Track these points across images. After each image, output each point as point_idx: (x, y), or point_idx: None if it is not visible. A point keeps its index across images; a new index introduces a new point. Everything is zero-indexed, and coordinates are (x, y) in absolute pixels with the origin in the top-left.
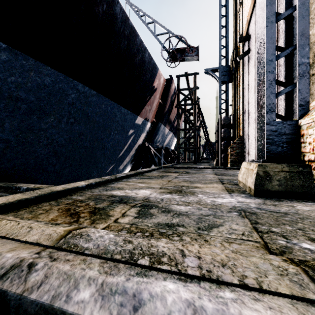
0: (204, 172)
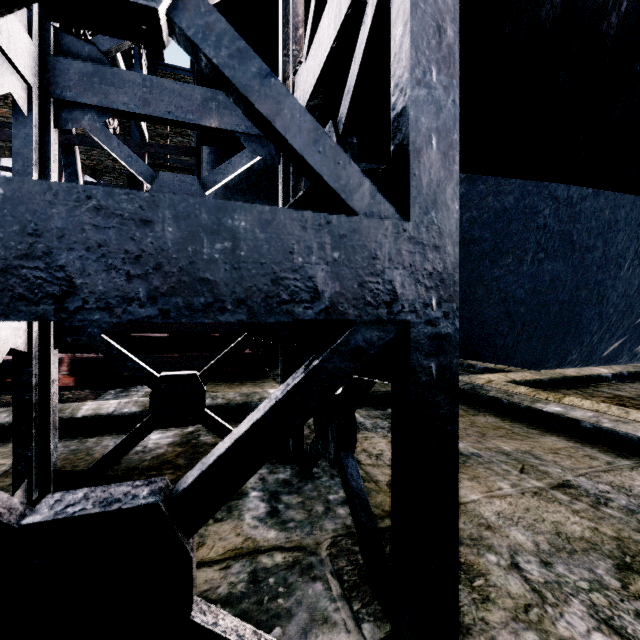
0: None
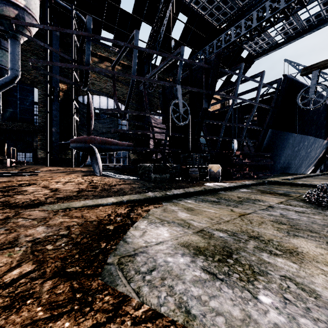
0: None
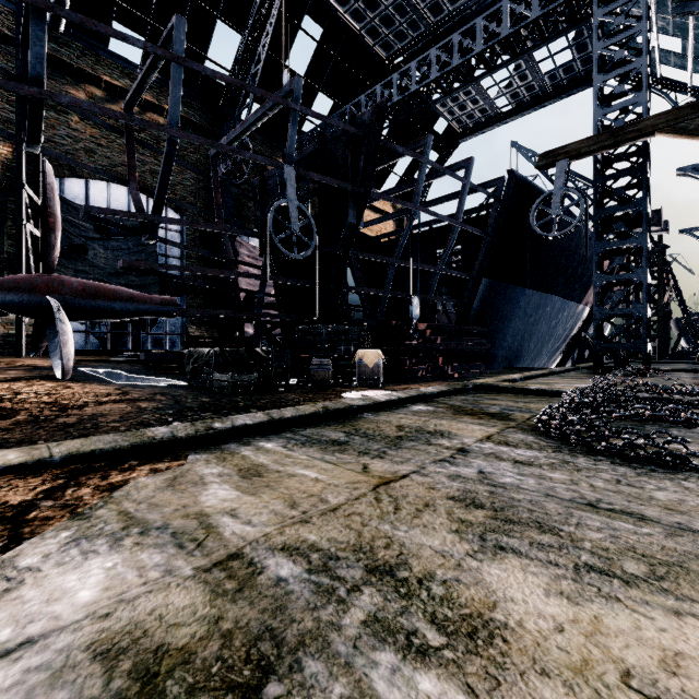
0: (675, 365)
